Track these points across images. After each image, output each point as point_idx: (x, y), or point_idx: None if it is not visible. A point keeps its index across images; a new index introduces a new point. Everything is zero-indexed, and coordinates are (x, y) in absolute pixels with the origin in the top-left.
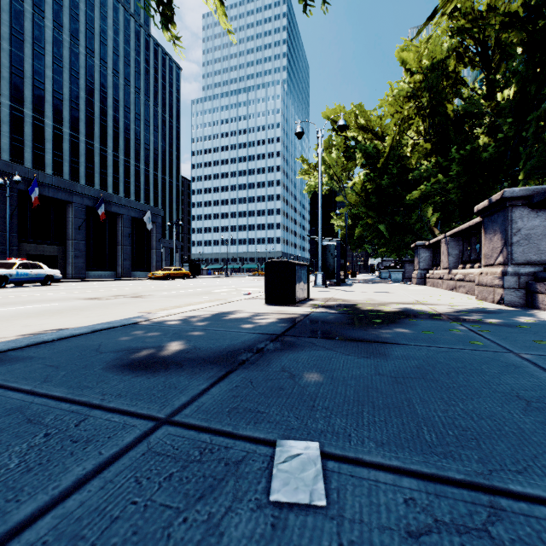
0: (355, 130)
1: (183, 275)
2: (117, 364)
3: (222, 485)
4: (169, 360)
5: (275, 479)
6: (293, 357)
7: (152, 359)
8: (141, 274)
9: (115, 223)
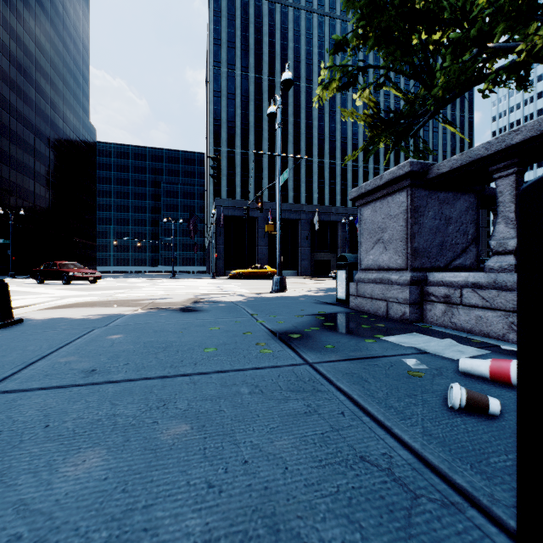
0: None
1: None
2: None
3: None
4: None
5: None
6: None
7: None
8: None
9: None
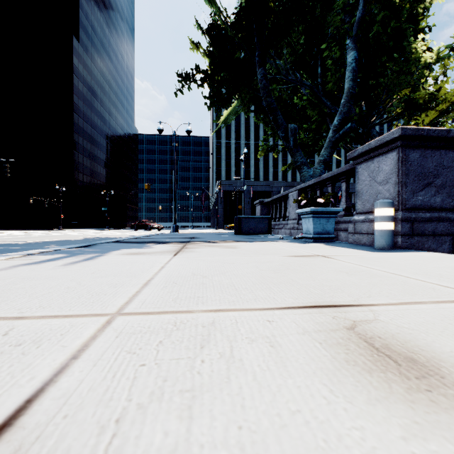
0: None
1: None
2: None
3: None
4: None
5: None
6: None
7: None
8: None
9: (350, 198)
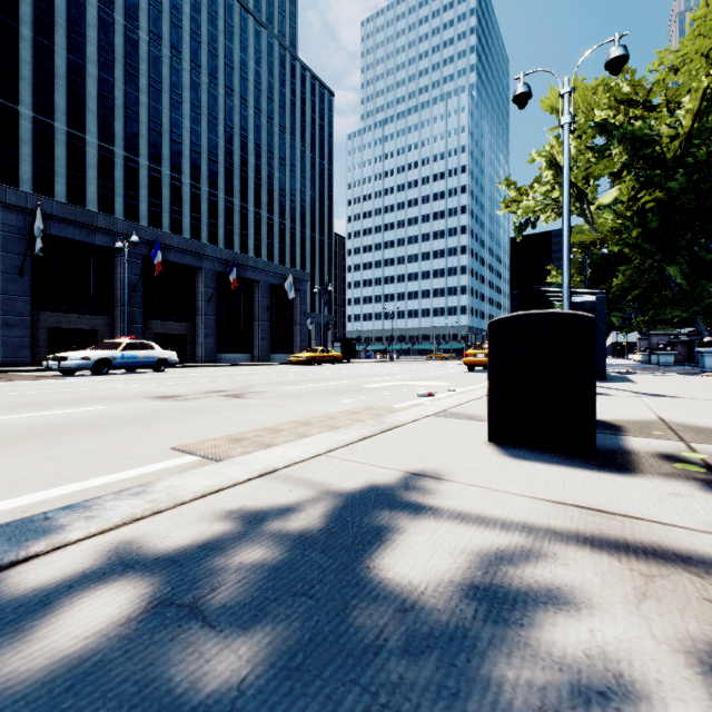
0: (610, 108)
1: (333, 358)
2: None
3: None
4: None
5: None
6: None
7: None
8: (282, 357)
9: (251, 293)
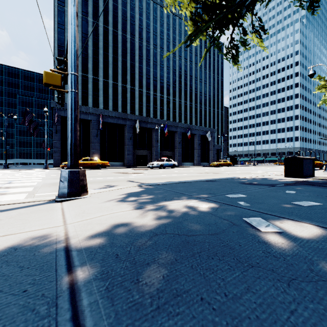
0: None
1: (228, 164)
2: (241, 183)
3: (276, 192)
4: (254, 184)
5: (286, 192)
6: (294, 186)
7: (249, 183)
8: (204, 164)
9: (193, 139)
